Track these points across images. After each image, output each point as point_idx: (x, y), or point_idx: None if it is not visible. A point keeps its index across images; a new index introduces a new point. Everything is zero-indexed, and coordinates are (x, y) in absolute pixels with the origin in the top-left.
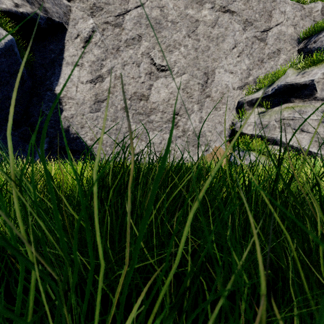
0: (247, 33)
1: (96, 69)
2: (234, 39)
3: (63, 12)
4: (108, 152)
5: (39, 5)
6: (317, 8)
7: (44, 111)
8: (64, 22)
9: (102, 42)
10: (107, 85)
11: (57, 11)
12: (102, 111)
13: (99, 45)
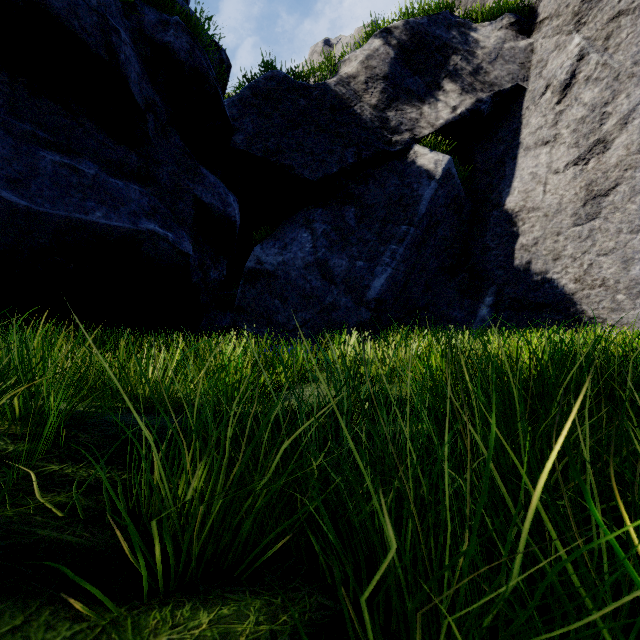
0: None
1: (588, 131)
2: None
3: (518, 65)
4: (619, 305)
5: (482, 84)
6: None
7: (488, 244)
8: (519, 81)
9: (602, 68)
10: (617, 155)
11: (509, 71)
12: (603, 216)
13: (597, 77)
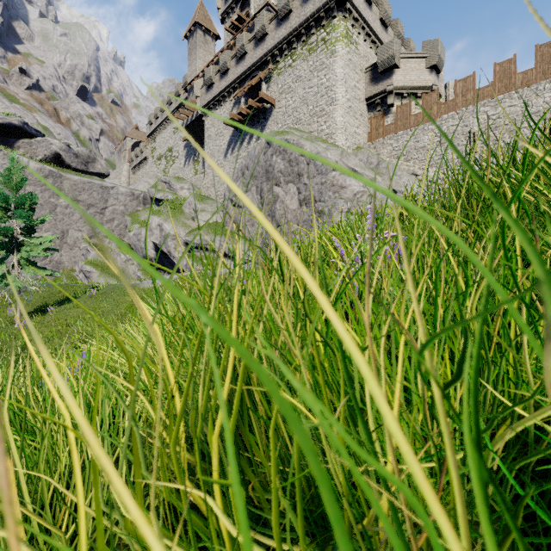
0: (91, 210)
1: None
2: (80, 215)
3: None
4: None
5: None
6: (142, 195)
7: None
8: None
9: None
10: None
11: None
12: None
13: None
